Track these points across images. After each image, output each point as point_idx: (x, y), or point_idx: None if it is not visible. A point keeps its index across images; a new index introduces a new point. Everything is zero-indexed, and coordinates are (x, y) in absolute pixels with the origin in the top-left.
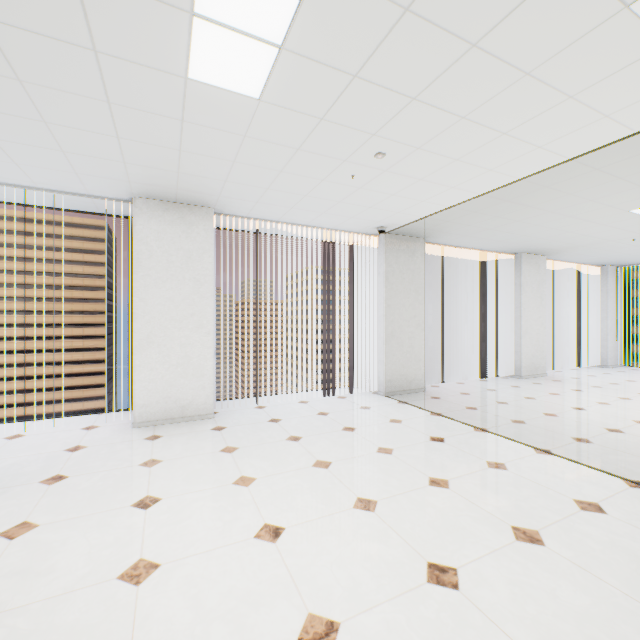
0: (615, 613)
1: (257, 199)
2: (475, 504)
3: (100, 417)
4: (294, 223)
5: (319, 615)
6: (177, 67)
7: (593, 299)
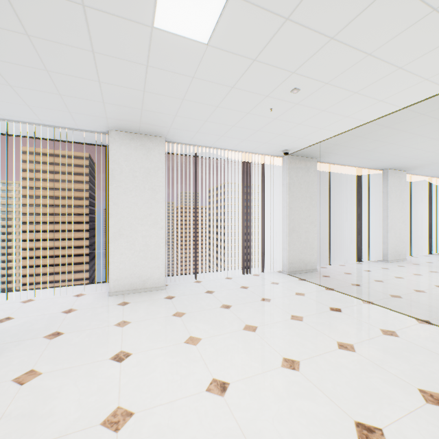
0: None
1: (197, 130)
2: (381, 367)
3: (86, 287)
4: (222, 148)
5: None
6: (146, 17)
7: None
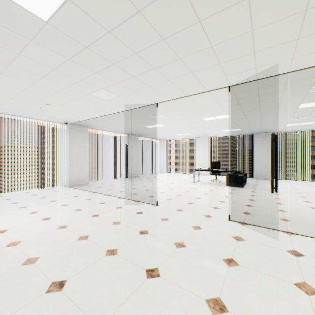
0: (83, 216)
1: None
2: (71, 207)
3: None
4: (22, 116)
5: (3, 230)
6: None
7: (158, 150)
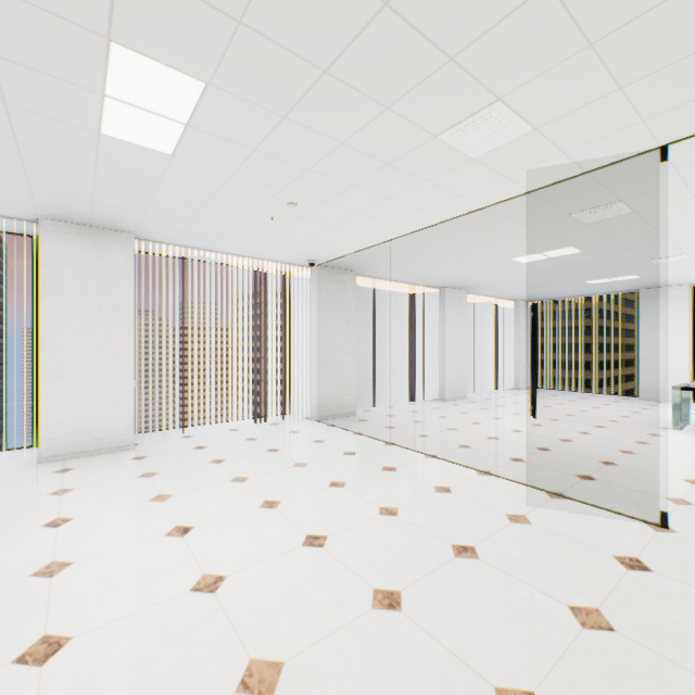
0: (422, 546)
1: (181, 229)
2: (360, 496)
3: None
4: (224, 252)
5: (212, 574)
6: (90, 125)
7: (509, 329)
